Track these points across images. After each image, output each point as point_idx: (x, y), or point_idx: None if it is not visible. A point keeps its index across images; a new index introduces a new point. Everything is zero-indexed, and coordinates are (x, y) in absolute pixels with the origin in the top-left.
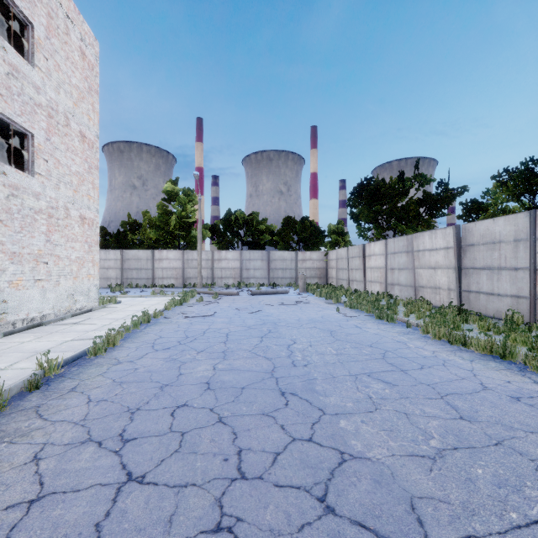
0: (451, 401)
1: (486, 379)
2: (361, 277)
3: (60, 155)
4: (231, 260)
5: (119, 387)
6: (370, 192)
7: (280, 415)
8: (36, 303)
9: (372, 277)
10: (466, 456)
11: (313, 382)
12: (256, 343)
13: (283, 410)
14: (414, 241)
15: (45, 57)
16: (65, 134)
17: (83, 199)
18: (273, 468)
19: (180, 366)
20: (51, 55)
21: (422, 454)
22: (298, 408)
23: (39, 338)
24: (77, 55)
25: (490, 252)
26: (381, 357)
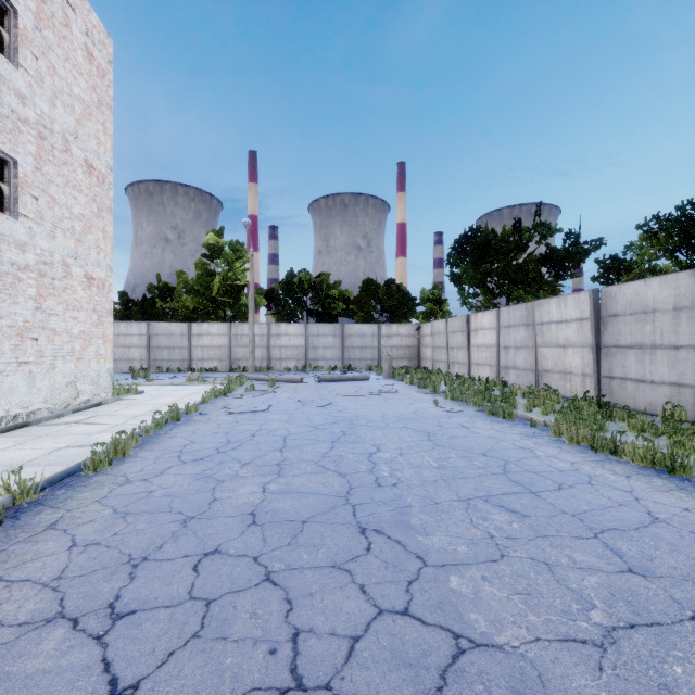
0: (611, 542)
1: (654, 505)
2: (464, 359)
3: (57, 192)
4: (293, 335)
5: (122, 522)
6: (476, 247)
7: (359, 568)
8: (21, 395)
9: (480, 359)
10: (652, 640)
11: (406, 512)
12: (325, 451)
13: (364, 559)
14: (535, 311)
15: (34, 55)
16: (64, 163)
17: (90, 252)
18: (348, 668)
19: (215, 486)
20: (43, 53)
21: (582, 637)
22: (386, 555)
23: (20, 444)
24: (81, 56)
25: (640, 325)
26: (500, 472)
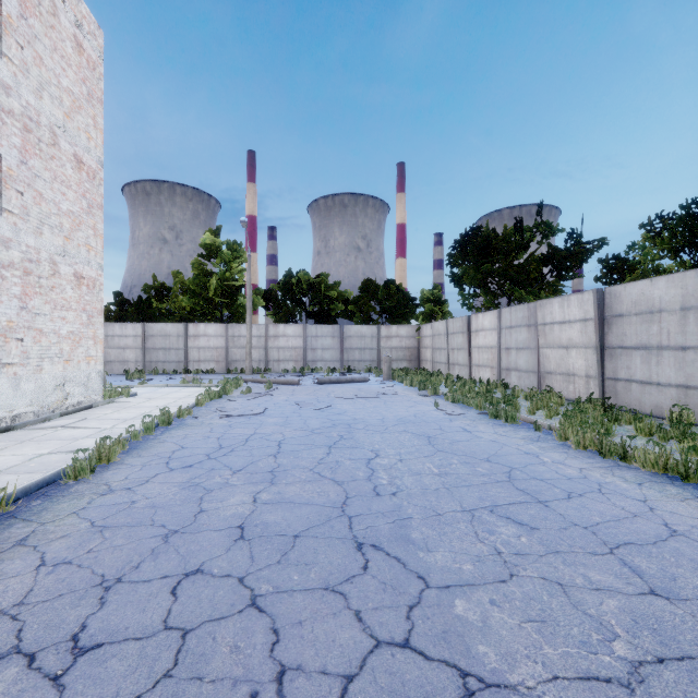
0: (629, 558)
1: (670, 516)
2: (465, 360)
3: (44, 187)
4: (292, 336)
5: (98, 537)
6: (477, 246)
7: (354, 591)
8: (4, 398)
9: (481, 360)
10: (685, 678)
11: (406, 525)
12: (321, 456)
13: (360, 580)
14: (538, 311)
15: (19, 44)
16: (52, 157)
17: (80, 250)
18: None
19: (202, 496)
20: (29, 43)
21: (606, 675)
22: (385, 574)
23: (0, 450)
24: (70, 47)
25: (646, 325)
26: (505, 479)
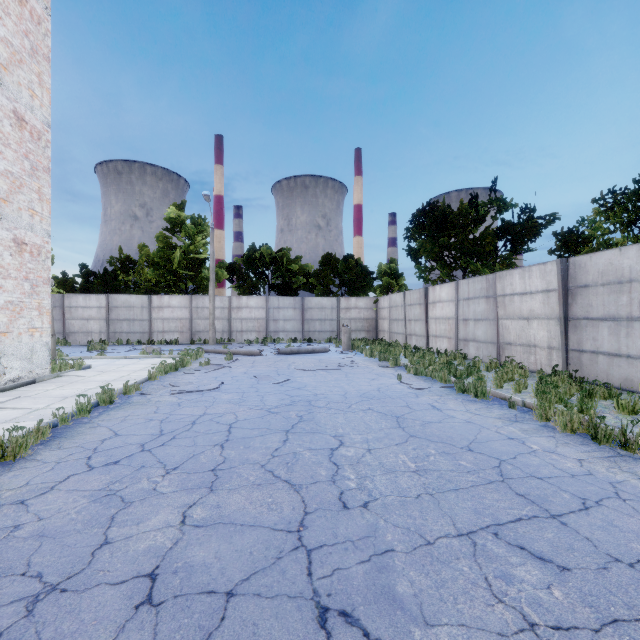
0: None
1: None
2: (422, 331)
3: None
4: (254, 308)
5: None
6: (434, 220)
7: None
8: None
9: (438, 331)
10: None
11: (387, 566)
12: (276, 446)
13: None
14: (497, 282)
15: None
16: None
17: (21, 214)
18: None
19: (115, 514)
20: None
21: None
22: None
23: None
24: None
25: (614, 296)
26: (498, 478)
